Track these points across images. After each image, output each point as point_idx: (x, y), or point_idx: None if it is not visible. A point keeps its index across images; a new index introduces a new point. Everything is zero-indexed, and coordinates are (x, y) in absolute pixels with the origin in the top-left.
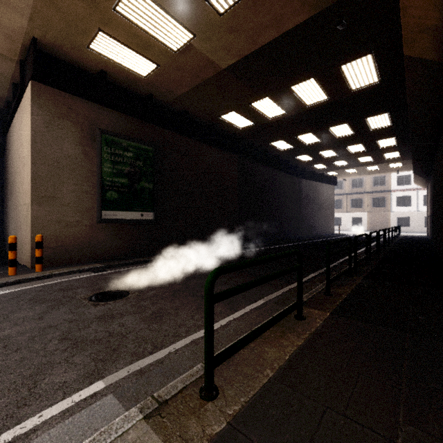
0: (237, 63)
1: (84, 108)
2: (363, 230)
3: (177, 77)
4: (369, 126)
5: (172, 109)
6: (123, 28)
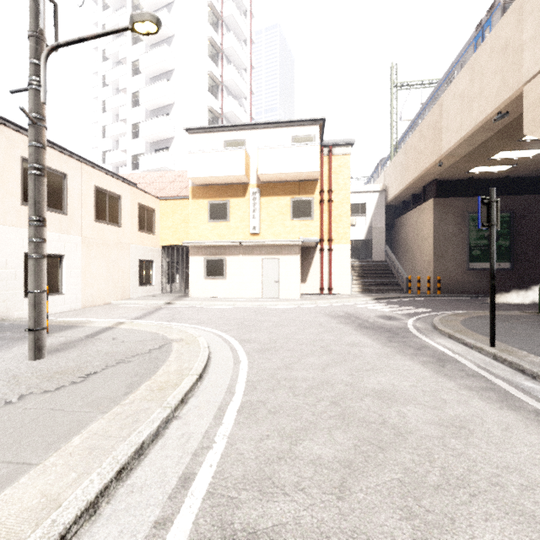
0: None
1: (458, 202)
2: None
3: (533, 164)
4: None
5: (529, 176)
6: (491, 161)
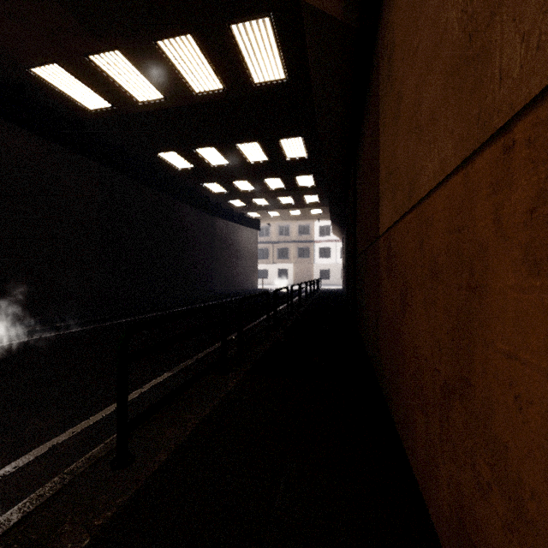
0: None
1: None
2: (289, 283)
3: None
4: (284, 152)
5: None
6: None
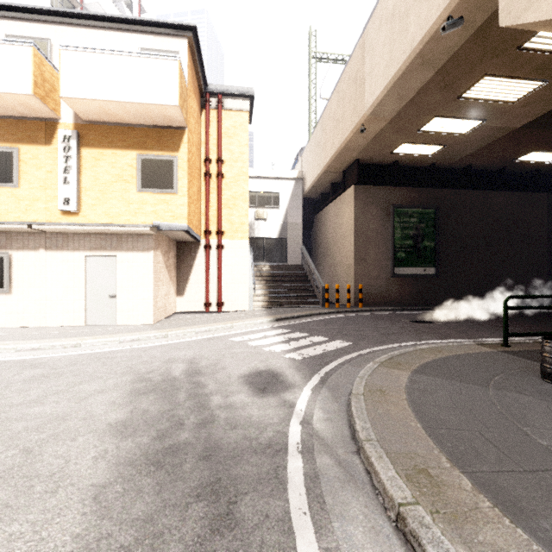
0: (536, 119)
1: (382, 192)
2: None
3: (463, 147)
4: None
5: (453, 167)
6: (421, 136)
